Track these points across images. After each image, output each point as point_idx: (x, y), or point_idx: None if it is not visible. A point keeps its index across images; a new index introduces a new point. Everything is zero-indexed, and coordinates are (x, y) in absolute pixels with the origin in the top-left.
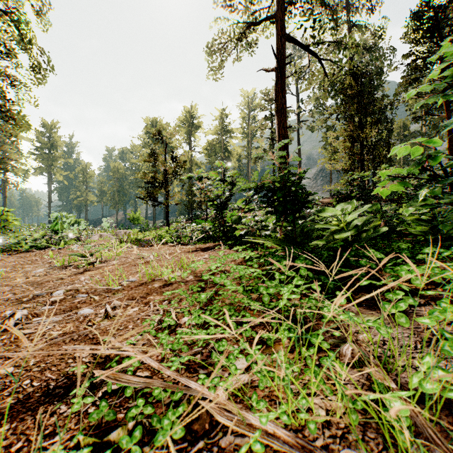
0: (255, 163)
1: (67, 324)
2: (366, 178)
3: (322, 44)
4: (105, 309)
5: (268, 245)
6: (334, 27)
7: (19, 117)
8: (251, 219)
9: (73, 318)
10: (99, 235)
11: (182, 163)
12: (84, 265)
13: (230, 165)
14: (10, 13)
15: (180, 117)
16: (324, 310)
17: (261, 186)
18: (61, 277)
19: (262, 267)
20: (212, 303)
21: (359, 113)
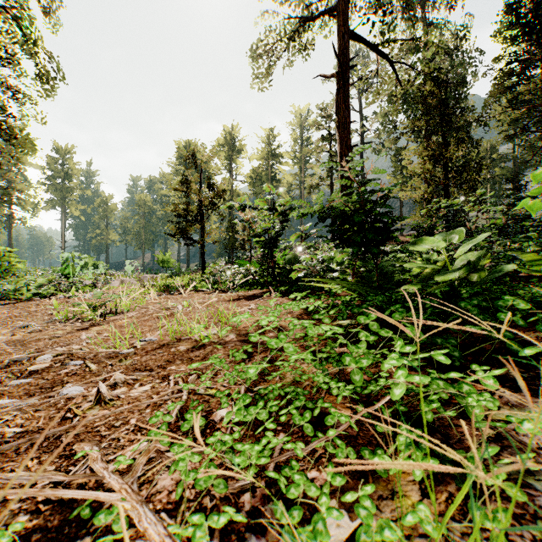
0: (309, 193)
1: (37, 413)
2: (455, 206)
3: (395, 42)
4: (96, 389)
5: (338, 292)
6: (411, 20)
7: (21, 135)
8: (313, 256)
9: (46, 404)
10: (120, 280)
11: (221, 192)
12: (91, 317)
13: (282, 191)
14: (11, 9)
15: (219, 139)
16: (469, 402)
17: (329, 209)
18: (59, 333)
19: (332, 322)
20: (265, 379)
21: (443, 127)
